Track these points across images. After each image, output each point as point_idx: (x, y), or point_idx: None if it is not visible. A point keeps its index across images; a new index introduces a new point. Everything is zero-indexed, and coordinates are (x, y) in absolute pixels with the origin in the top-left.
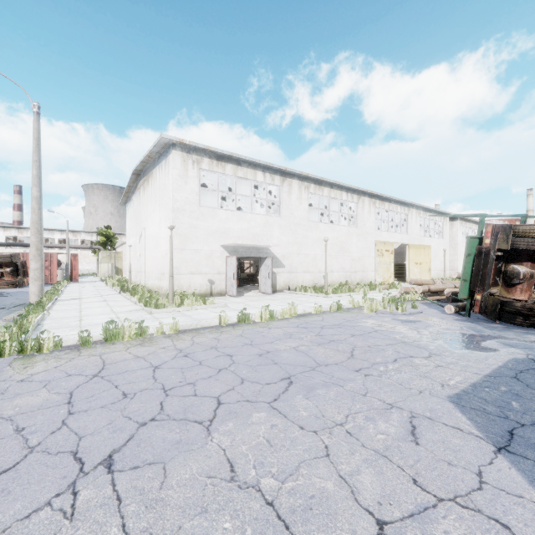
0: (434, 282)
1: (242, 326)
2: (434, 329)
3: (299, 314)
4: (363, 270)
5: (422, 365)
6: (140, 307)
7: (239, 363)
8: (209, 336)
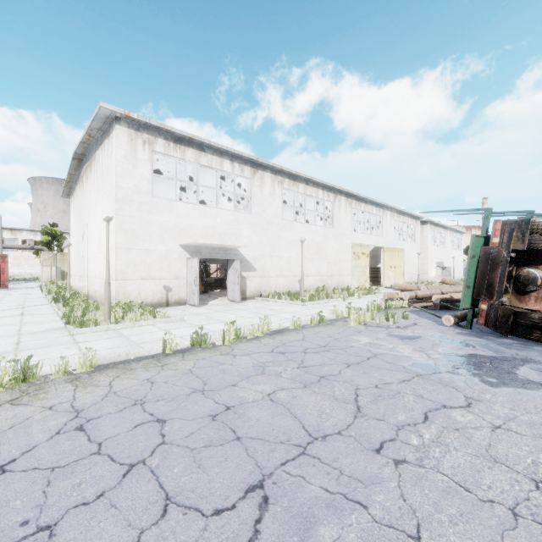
0: (418, 287)
1: (195, 353)
2: (444, 350)
3: (274, 330)
4: (339, 274)
5: (471, 427)
6: (61, 324)
7: (172, 442)
8: (140, 375)
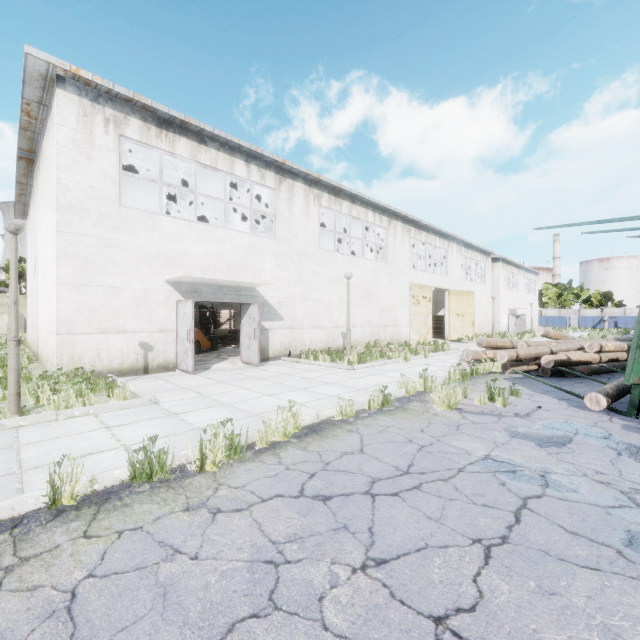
0: (512, 342)
1: (127, 505)
2: None
3: (306, 426)
4: (395, 324)
5: None
6: None
7: None
8: None
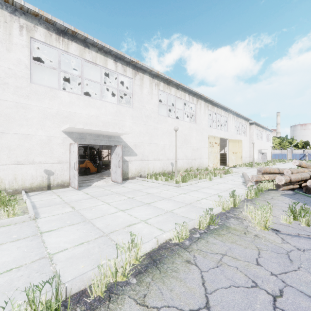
0: (279, 169)
1: None
2: None
3: (147, 253)
4: (200, 157)
5: None
6: None
7: None
8: None
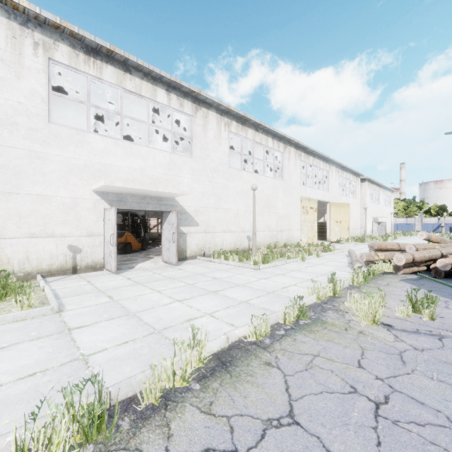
0: (399, 245)
1: None
2: None
3: (214, 354)
4: (289, 229)
5: None
6: None
7: None
8: None
